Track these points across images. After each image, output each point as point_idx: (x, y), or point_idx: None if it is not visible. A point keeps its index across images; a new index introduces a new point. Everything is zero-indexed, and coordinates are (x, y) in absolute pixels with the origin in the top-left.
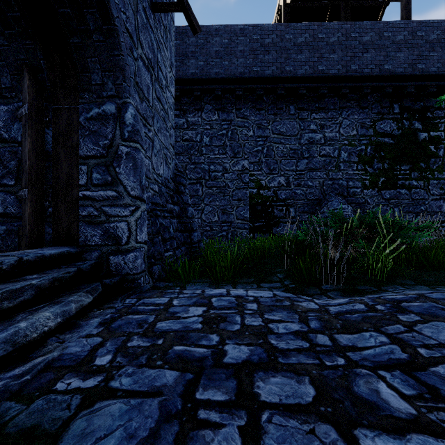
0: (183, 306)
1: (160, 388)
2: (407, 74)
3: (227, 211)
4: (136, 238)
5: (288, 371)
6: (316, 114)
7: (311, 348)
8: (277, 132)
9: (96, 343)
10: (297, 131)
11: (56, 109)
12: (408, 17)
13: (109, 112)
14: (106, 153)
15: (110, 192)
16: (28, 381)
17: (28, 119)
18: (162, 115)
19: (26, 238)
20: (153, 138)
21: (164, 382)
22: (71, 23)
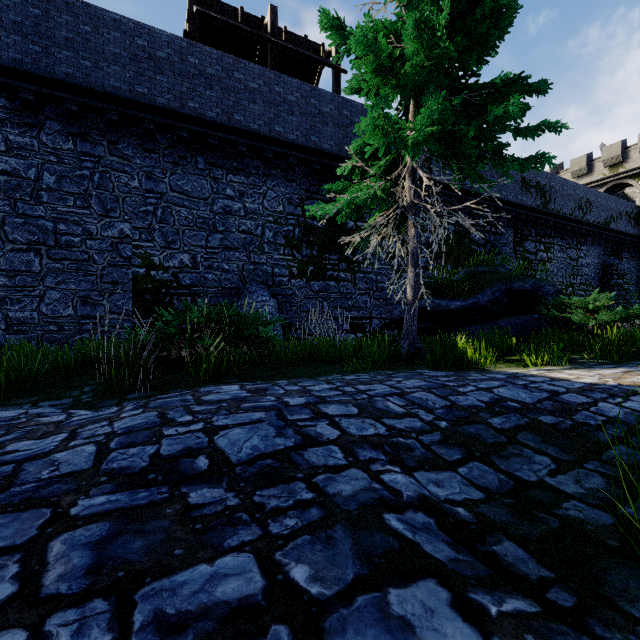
0: None
1: None
2: (334, 153)
3: (91, 299)
4: None
5: None
6: (233, 176)
7: None
8: (178, 189)
9: None
10: (209, 194)
11: None
12: (338, 89)
13: None
14: None
15: None
16: None
17: None
18: None
19: None
20: None
21: None
22: None
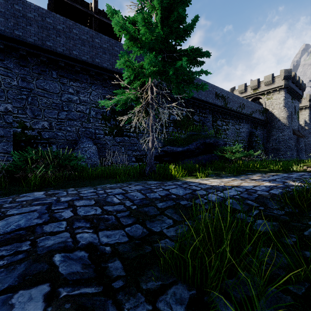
0: None
1: None
2: None
3: None
4: None
5: None
6: (73, 82)
7: None
8: (41, 87)
9: None
10: (59, 91)
11: None
12: None
13: None
14: None
15: None
16: None
17: None
18: None
19: None
20: None
21: None
22: None
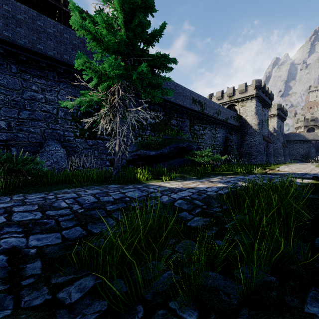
0: None
1: None
2: None
3: None
4: None
5: None
6: (37, 79)
7: None
8: None
9: None
10: (20, 87)
11: None
12: None
13: None
14: None
15: None
16: None
17: None
18: None
19: None
20: None
21: None
22: None
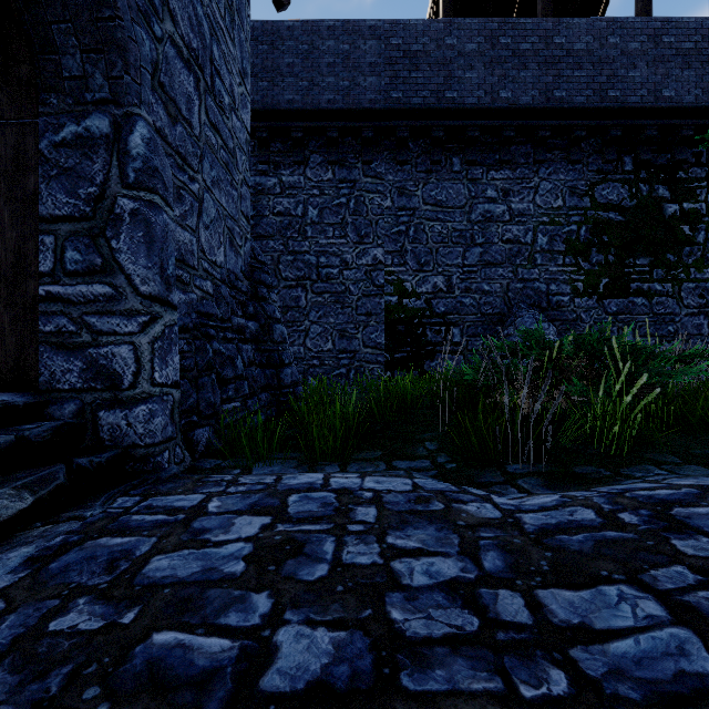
0: (226, 515)
1: None
2: (647, 107)
3: (347, 332)
4: (152, 377)
5: None
6: (495, 172)
7: (483, 633)
8: (431, 201)
9: None
10: (465, 200)
11: None
12: (647, 13)
13: (98, 133)
14: (92, 211)
15: (99, 287)
16: None
17: None
18: (222, 158)
19: None
20: (201, 196)
21: None
22: None
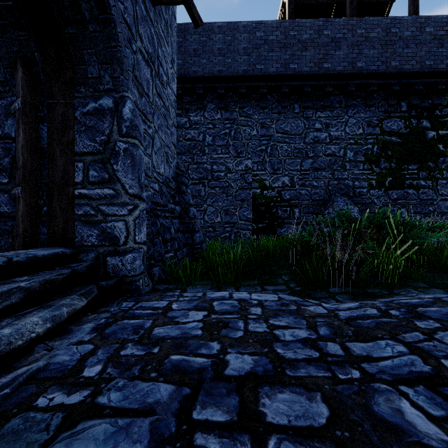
0: (183, 311)
1: (153, 405)
2: (415, 71)
3: (230, 211)
4: (134, 239)
5: (297, 386)
6: (321, 112)
7: (321, 358)
8: (281, 131)
9: (86, 351)
10: (302, 130)
11: (51, 104)
12: (416, 12)
13: (106, 107)
14: (103, 149)
15: (107, 190)
16: (8, 395)
17: (22, 113)
18: (163, 112)
19: (20, 238)
20: (153, 135)
21: (157, 397)
22: (65, 13)
